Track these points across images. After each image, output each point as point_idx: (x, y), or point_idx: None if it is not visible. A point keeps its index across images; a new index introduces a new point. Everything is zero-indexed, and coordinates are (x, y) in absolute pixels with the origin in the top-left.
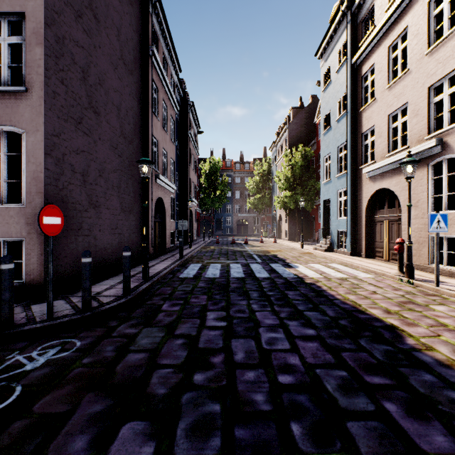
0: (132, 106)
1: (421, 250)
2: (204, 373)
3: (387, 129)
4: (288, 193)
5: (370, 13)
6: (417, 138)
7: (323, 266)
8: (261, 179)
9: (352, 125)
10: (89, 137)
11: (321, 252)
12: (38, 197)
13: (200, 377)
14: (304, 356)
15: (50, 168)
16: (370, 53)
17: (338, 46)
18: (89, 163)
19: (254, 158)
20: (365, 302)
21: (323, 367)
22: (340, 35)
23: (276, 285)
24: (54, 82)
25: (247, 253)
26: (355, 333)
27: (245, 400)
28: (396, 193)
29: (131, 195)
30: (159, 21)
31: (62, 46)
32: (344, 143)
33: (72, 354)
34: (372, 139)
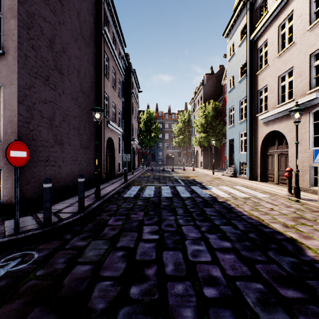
0: (89, 70)
1: (304, 176)
2: (139, 286)
3: (277, 86)
4: (203, 135)
5: (264, 2)
6: (301, 93)
7: (230, 188)
8: (183, 125)
9: (250, 85)
10: (54, 91)
11: (227, 177)
12: (12, 136)
13: (136, 290)
14: (224, 268)
15: (22, 113)
16: (264, 31)
17: (240, 27)
18: (54, 110)
19: (178, 110)
20: (266, 217)
21: (242, 279)
22: (242, 19)
23: (197, 203)
24: (26, 47)
25: (173, 178)
26: (264, 246)
27: (175, 316)
28: (284, 134)
29: (88, 135)
30: (109, 9)
31: (33, 20)
32: (244, 98)
33: (29, 266)
34: (266, 95)
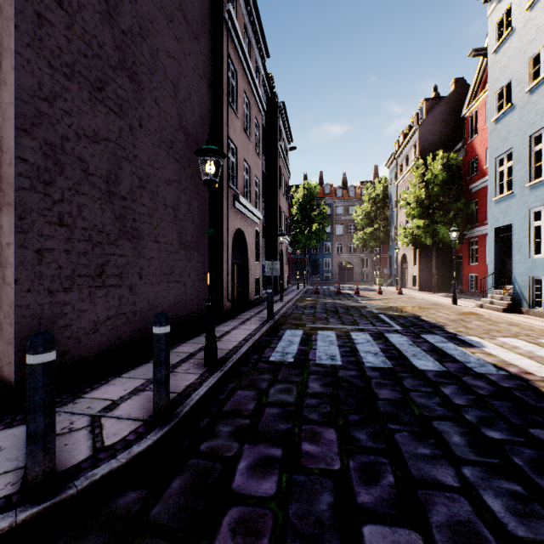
0: (198, 88)
1: None
2: None
3: None
4: (420, 223)
5: None
6: None
7: (535, 346)
8: (374, 207)
9: None
10: (119, 118)
11: (498, 313)
12: (4, 214)
13: None
14: None
15: (29, 157)
16: None
17: None
18: (119, 162)
19: (361, 181)
20: None
21: None
22: None
23: (484, 401)
24: None
25: (367, 311)
26: None
27: None
28: None
29: (197, 222)
30: None
31: None
32: None
33: None
34: None
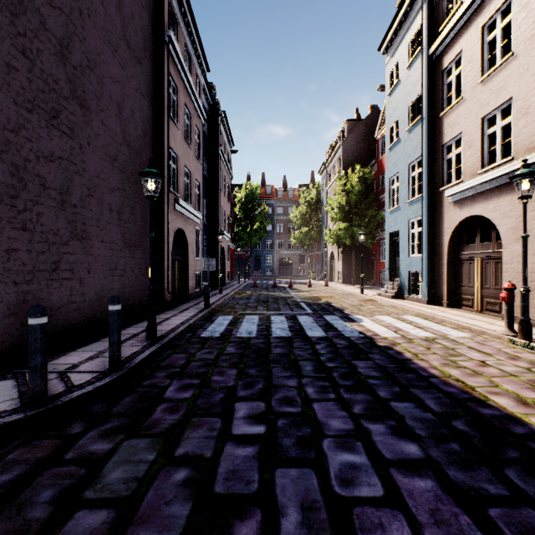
0: (140, 105)
1: (534, 299)
2: None
3: (480, 136)
4: (343, 225)
5: None
6: (527, 145)
7: (395, 320)
8: (309, 209)
9: (429, 134)
10: (71, 139)
11: (388, 299)
12: None
13: None
14: (418, 520)
15: None
16: (454, 39)
17: (410, 34)
18: (71, 176)
19: (299, 184)
20: (478, 382)
21: None
22: (413, 19)
23: (338, 350)
24: (8, 49)
25: (292, 300)
26: (492, 453)
27: None
28: (494, 221)
29: (139, 224)
30: (179, 1)
31: None
32: (418, 159)
33: None
34: (458, 152)
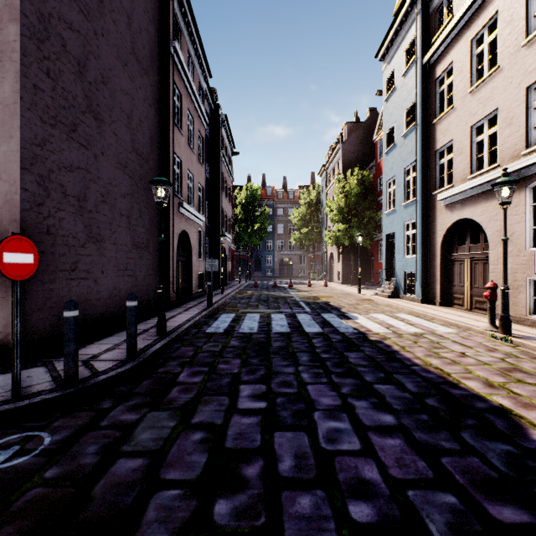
0: (148, 115)
1: (517, 297)
2: (231, 499)
3: (469, 143)
4: (342, 227)
5: (446, 0)
6: (511, 153)
7: (388, 317)
8: (309, 210)
9: (423, 141)
10: (87, 150)
11: (384, 299)
12: (11, 228)
13: (225, 508)
14: (385, 464)
15: (29, 188)
16: (446, 50)
17: (405, 44)
18: (87, 184)
19: (299, 186)
20: (454, 369)
21: (418, 486)
22: (408, 29)
23: (332, 343)
24: (35, 73)
25: (292, 300)
26: (453, 421)
27: None
28: (481, 224)
29: (147, 227)
30: (183, 12)
31: (48, 27)
32: (413, 164)
33: (33, 460)
34: (450, 158)
